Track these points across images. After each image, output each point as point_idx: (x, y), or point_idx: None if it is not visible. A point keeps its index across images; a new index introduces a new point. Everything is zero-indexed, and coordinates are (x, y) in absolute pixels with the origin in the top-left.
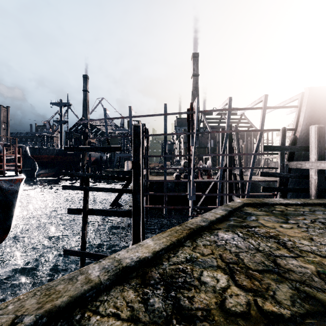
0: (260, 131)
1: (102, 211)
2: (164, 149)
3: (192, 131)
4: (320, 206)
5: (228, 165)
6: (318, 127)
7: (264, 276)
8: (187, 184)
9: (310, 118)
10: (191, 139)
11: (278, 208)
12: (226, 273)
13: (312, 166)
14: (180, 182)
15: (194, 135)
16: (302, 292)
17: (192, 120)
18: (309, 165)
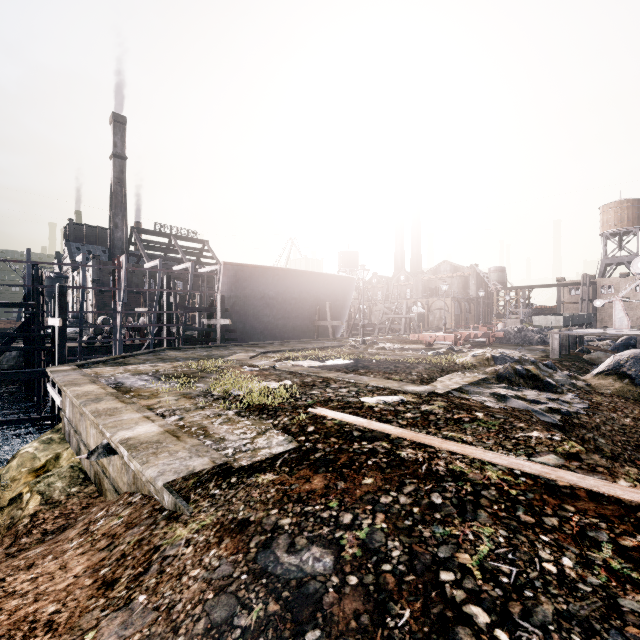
0: (189, 292)
1: (5, 374)
2: (81, 304)
3: (119, 286)
4: (215, 347)
5: (167, 323)
6: (221, 295)
7: (154, 359)
8: (110, 348)
9: (227, 285)
10: (119, 295)
11: (188, 349)
12: (140, 360)
13: (218, 322)
14: (98, 346)
15: (122, 291)
16: (165, 359)
17: (120, 275)
18: (217, 321)
